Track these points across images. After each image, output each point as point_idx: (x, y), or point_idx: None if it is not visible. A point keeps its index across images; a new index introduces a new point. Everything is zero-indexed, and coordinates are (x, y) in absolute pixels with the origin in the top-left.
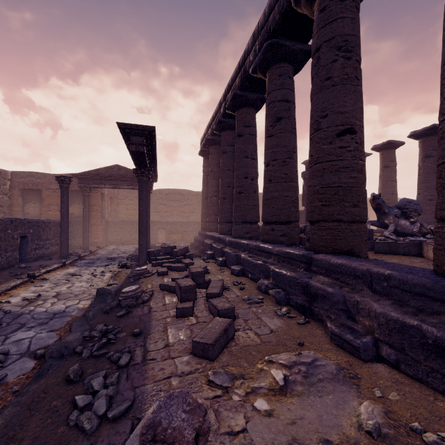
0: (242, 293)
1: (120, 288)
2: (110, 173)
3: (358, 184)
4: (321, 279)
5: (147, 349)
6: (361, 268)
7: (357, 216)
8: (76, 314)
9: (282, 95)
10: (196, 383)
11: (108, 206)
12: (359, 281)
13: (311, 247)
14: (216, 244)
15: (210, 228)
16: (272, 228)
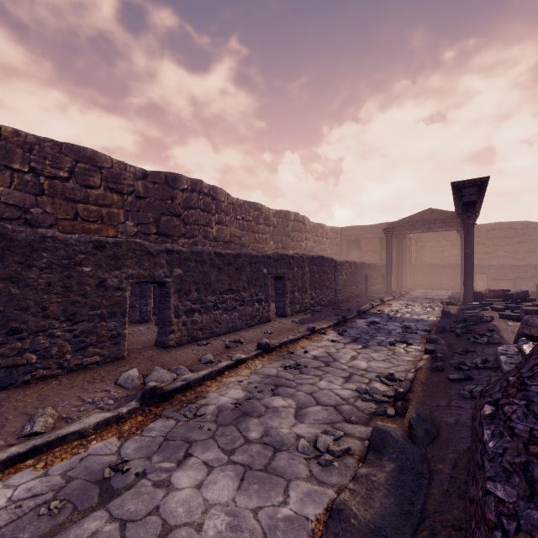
0: None
1: (457, 314)
2: (422, 218)
3: None
4: None
5: (501, 336)
6: None
7: None
8: (431, 322)
9: None
10: None
11: (413, 250)
12: None
13: None
14: None
15: None
16: None
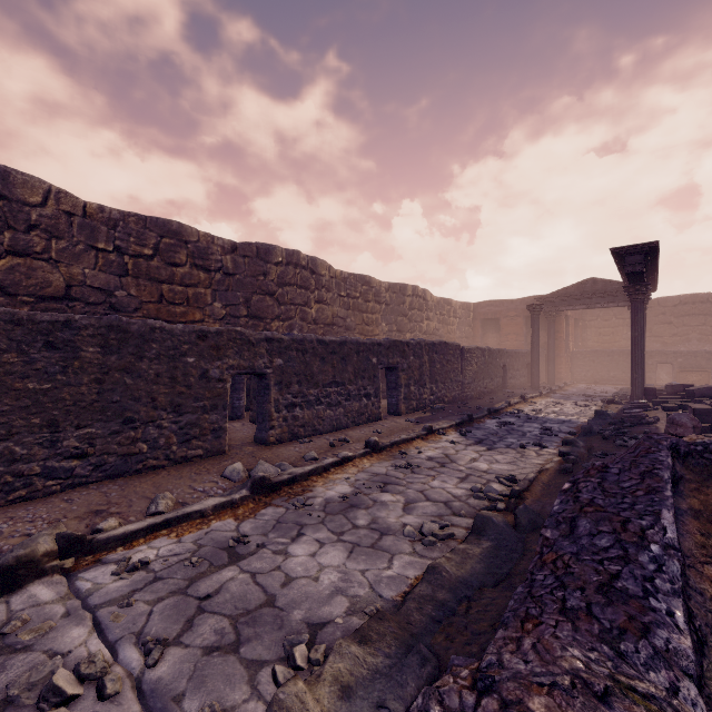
0: None
1: (616, 415)
2: (581, 290)
3: None
4: None
5: None
6: None
7: None
8: (581, 424)
9: None
10: None
11: (571, 332)
12: None
13: None
14: None
15: None
16: None
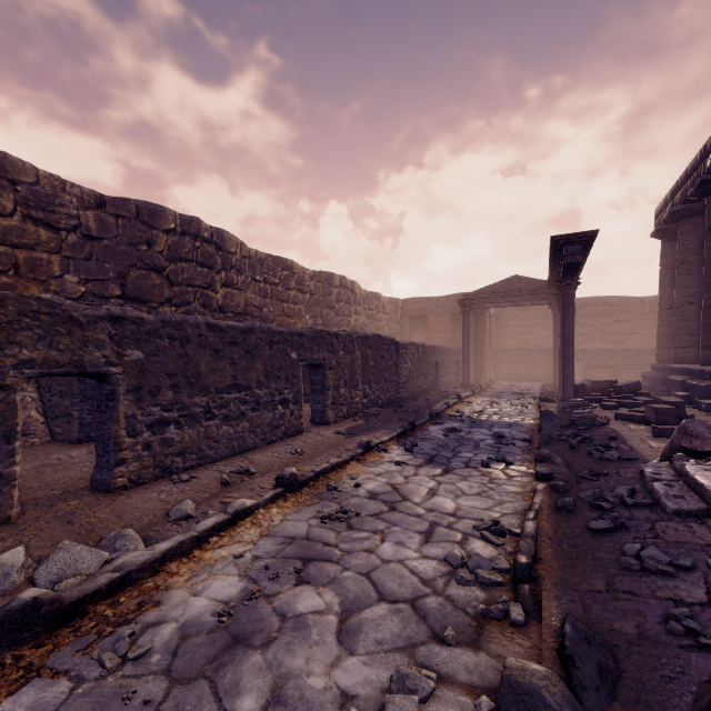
0: None
1: (559, 415)
2: (506, 288)
3: None
4: None
5: (630, 446)
6: None
7: None
8: (529, 426)
9: None
10: None
11: (493, 331)
12: None
13: None
14: (695, 381)
15: (678, 357)
16: None
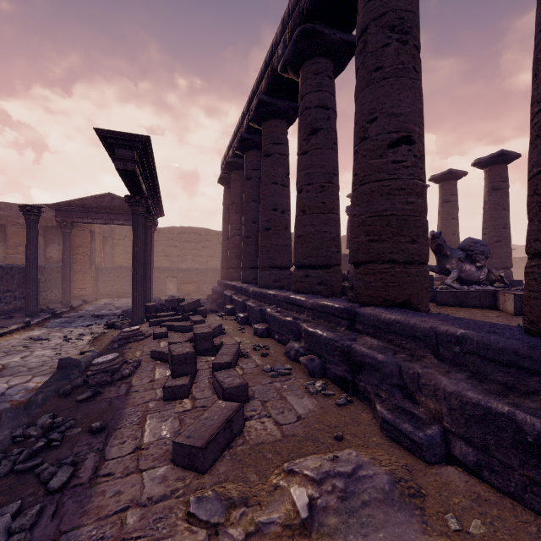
0: (264, 361)
1: (97, 357)
2: (99, 204)
3: (417, 212)
4: (368, 342)
5: (104, 456)
6: (423, 325)
7: (416, 255)
8: (19, 398)
9: (319, 99)
10: (167, 519)
11: (100, 248)
12: (420, 345)
13: (356, 298)
14: (237, 296)
15: (231, 276)
16: (306, 274)
